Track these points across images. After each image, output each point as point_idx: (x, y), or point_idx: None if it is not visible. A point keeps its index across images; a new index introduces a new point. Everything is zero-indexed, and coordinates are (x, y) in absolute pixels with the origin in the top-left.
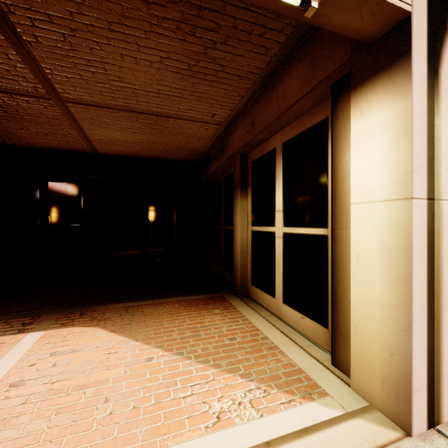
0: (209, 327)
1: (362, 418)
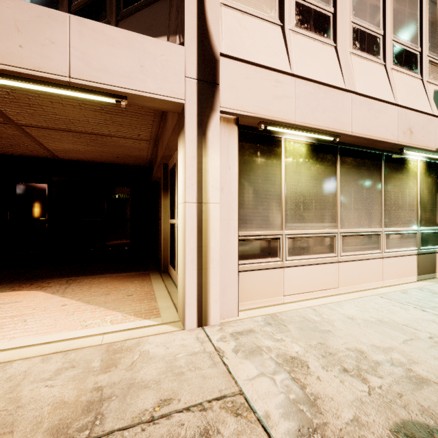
0: (120, 290)
1: (168, 324)
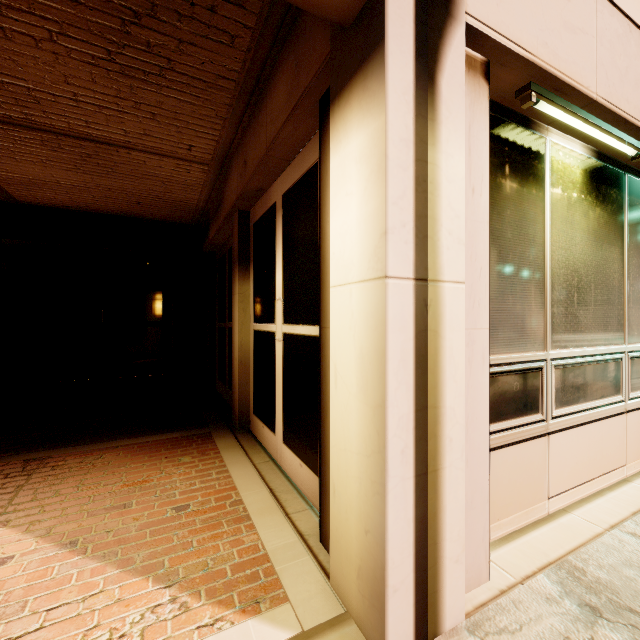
0: (155, 488)
1: (323, 639)
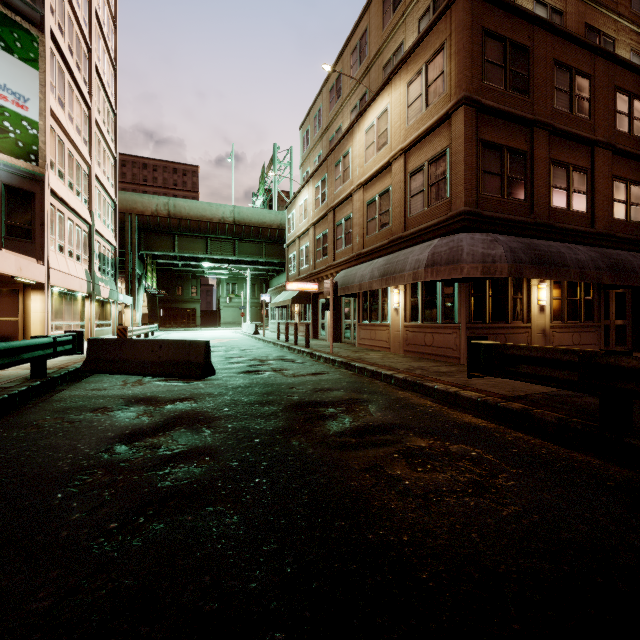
0: None
1: None
